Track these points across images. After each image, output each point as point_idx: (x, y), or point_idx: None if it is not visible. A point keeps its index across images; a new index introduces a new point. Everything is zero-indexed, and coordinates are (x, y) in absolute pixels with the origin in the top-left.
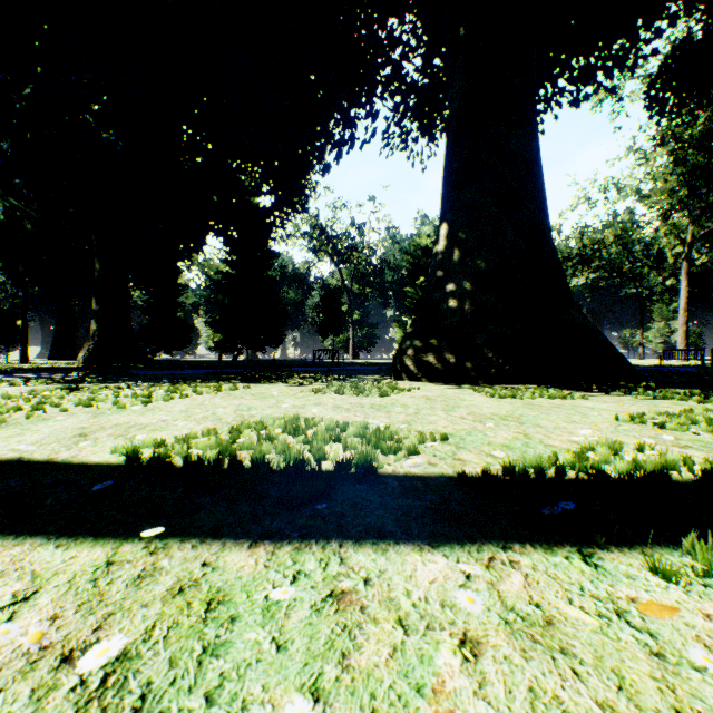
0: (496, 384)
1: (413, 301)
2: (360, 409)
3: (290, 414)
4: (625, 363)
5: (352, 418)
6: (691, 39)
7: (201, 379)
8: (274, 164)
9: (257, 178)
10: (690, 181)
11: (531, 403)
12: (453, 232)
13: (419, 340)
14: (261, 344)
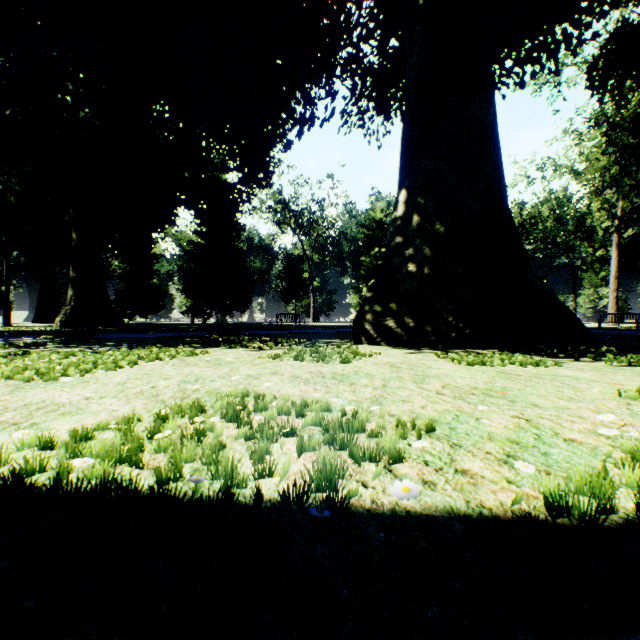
0: (456, 349)
1: (368, 269)
2: (320, 380)
3: (237, 391)
4: (582, 327)
5: (311, 393)
6: (632, 21)
7: (163, 343)
8: (240, 142)
9: (225, 155)
10: (621, 159)
11: (506, 372)
12: (412, 198)
13: (378, 304)
14: (229, 309)
